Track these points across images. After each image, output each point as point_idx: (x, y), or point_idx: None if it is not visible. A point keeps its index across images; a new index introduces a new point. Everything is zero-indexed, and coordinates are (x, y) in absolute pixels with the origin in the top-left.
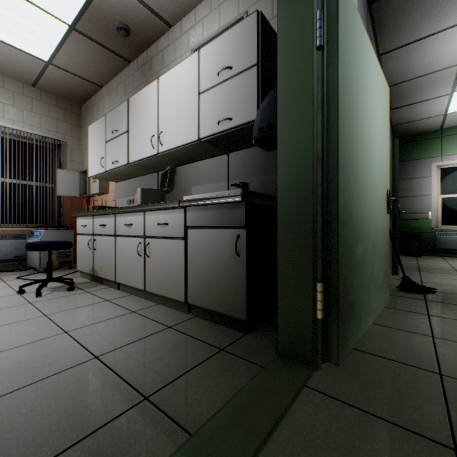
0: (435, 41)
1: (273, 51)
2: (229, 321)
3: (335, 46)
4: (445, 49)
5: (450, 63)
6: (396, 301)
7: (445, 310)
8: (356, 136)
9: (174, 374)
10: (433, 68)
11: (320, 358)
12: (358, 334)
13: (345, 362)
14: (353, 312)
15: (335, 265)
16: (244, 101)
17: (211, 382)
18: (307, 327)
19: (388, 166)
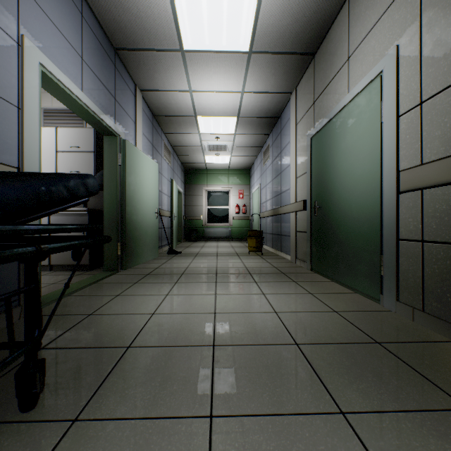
0: (188, 136)
1: (102, 143)
2: (79, 268)
3: (125, 165)
4: (193, 139)
5: (197, 144)
6: (162, 257)
7: (178, 257)
8: (135, 192)
9: (61, 280)
10: (191, 144)
11: (120, 268)
12: (137, 263)
13: (130, 270)
14: (134, 254)
15: (125, 237)
16: (87, 166)
17: (79, 279)
18: (115, 258)
19: (157, 198)
